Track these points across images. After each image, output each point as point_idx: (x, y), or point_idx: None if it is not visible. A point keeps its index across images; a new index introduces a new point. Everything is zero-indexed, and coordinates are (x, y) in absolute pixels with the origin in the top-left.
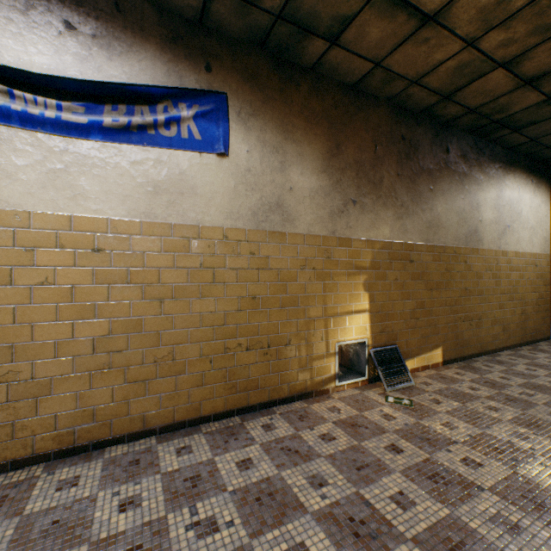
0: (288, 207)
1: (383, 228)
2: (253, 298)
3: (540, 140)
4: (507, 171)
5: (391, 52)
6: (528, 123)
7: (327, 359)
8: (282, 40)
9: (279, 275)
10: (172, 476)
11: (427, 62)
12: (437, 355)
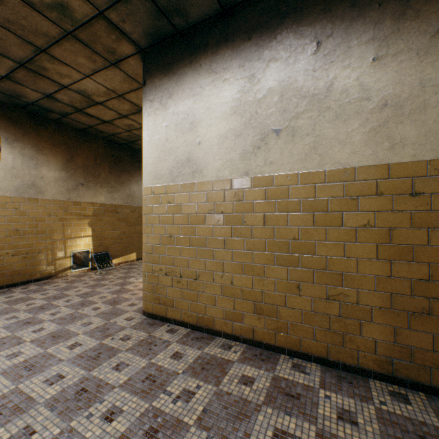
0: (41, 186)
1: (101, 197)
2: (17, 230)
3: None
4: None
5: (96, 125)
6: None
7: (66, 259)
8: (35, 109)
9: (34, 219)
10: None
11: (114, 131)
12: (134, 256)
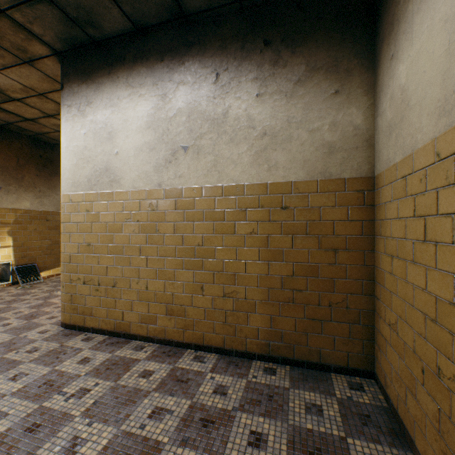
0: None
1: (25, 203)
2: None
3: None
4: None
5: (16, 122)
6: None
7: None
8: None
9: None
10: None
11: (41, 130)
12: None
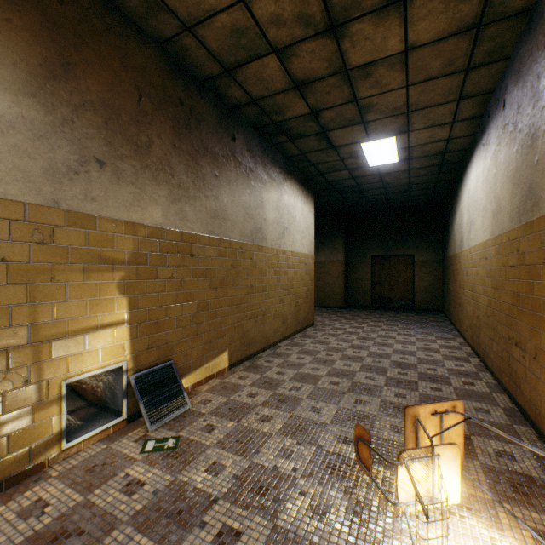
0: None
1: (153, 210)
2: None
3: (308, 156)
4: (286, 178)
5: None
6: (299, 135)
7: (41, 413)
8: None
9: None
10: None
11: (199, 1)
12: (224, 360)
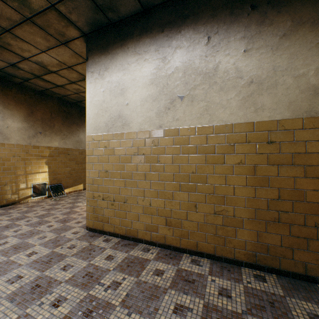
0: (6, 134)
1: (55, 142)
2: None
3: None
4: None
5: (51, 88)
6: None
7: (27, 189)
8: (2, 75)
9: (1, 159)
10: None
11: (66, 93)
12: (81, 186)
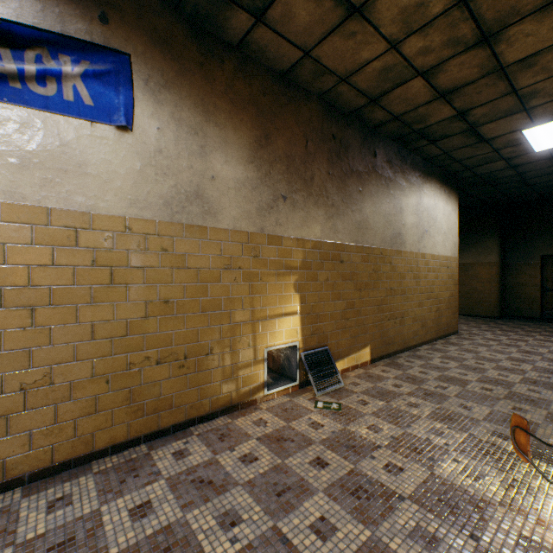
0: (210, 199)
1: (314, 227)
2: (166, 302)
3: (451, 154)
4: (425, 180)
5: (320, 42)
6: (442, 136)
7: (255, 367)
8: (201, 5)
9: (198, 275)
10: (31, 547)
11: (355, 59)
12: (366, 353)
